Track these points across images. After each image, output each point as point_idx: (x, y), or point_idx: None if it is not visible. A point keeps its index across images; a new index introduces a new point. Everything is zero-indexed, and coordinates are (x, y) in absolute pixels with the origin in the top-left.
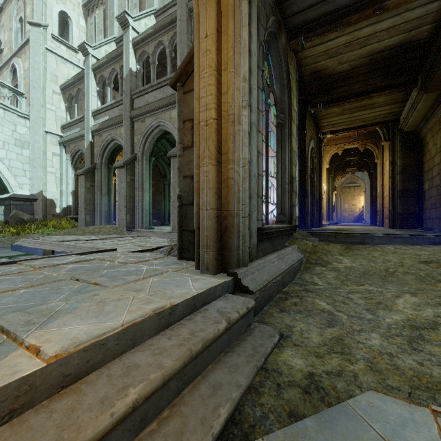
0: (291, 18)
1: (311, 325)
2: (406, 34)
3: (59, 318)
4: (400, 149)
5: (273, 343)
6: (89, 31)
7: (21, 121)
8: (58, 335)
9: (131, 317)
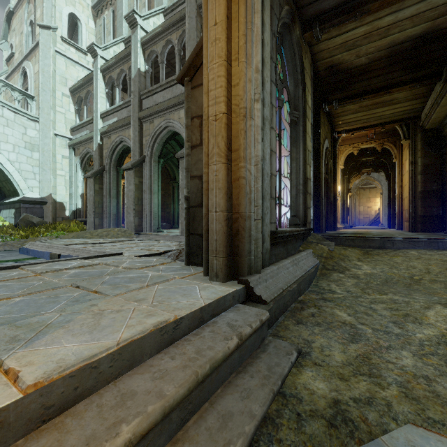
0: (305, 8)
1: (332, 340)
2: (431, 23)
3: (49, 334)
4: (421, 147)
5: (290, 362)
6: (98, 32)
7: (31, 124)
8: (43, 357)
9: (129, 333)
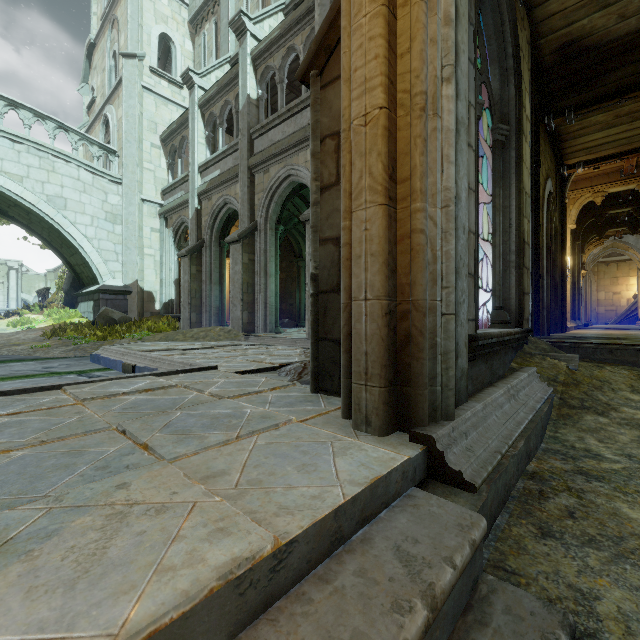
0: None
1: None
2: None
3: None
4: None
5: None
6: (196, 56)
7: (112, 188)
8: None
9: (154, 604)
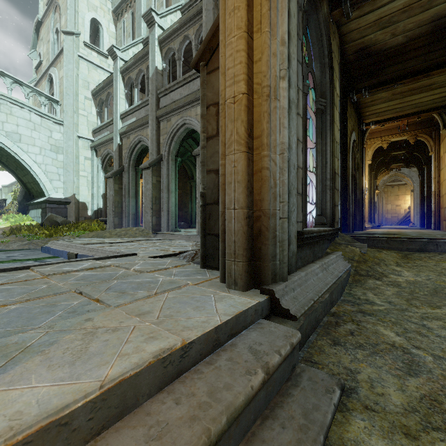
0: None
1: (382, 371)
2: None
3: (20, 363)
4: None
5: (333, 404)
6: (118, 36)
7: (56, 127)
8: None
9: (120, 368)
